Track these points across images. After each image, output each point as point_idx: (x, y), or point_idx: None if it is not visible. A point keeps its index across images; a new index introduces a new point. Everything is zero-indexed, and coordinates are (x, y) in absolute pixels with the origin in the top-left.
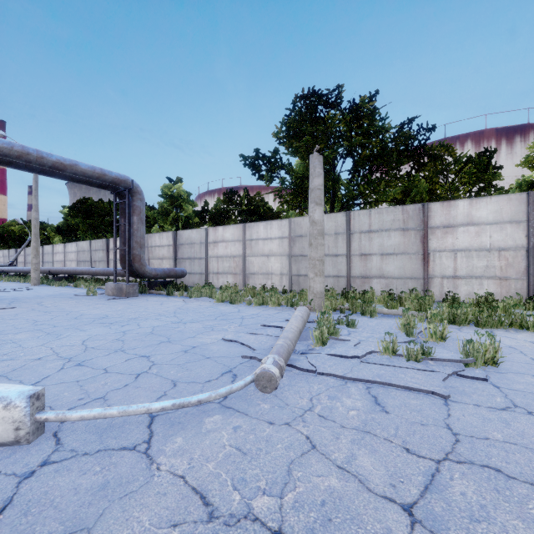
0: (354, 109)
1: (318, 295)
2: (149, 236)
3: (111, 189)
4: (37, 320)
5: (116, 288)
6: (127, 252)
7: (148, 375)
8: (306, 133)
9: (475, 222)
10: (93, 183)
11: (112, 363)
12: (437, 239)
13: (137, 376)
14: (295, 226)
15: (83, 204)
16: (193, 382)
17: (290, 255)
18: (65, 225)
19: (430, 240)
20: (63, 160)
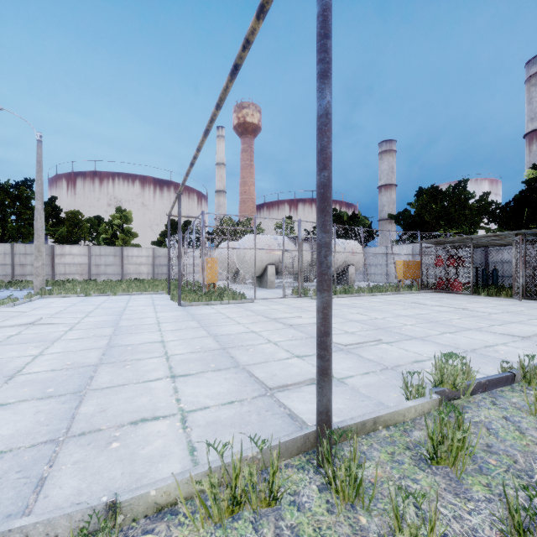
0: (16, 196)
1: None
2: None
3: None
4: None
5: None
6: None
7: None
8: None
9: (72, 254)
10: None
11: None
12: (58, 259)
13: None
14: None
15: None
16: None
17: None
18: None
19: (55, 260)
20: None
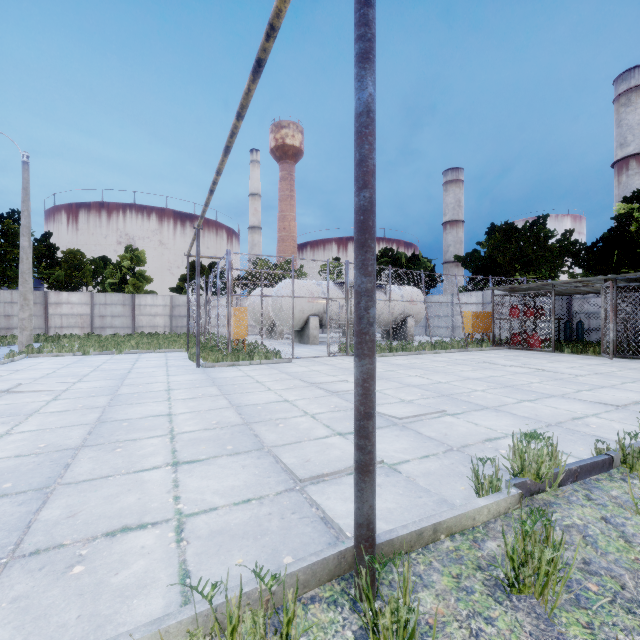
0: None
1: None
2: None
3: None
4: None
5: None
6: None
7: None
8: None
9: (71, 303)
10: None
11: None
12: (53, 309)
13: None
14: None
15: None
16: None
17: None
18: None
19: (49, 310)
20: None
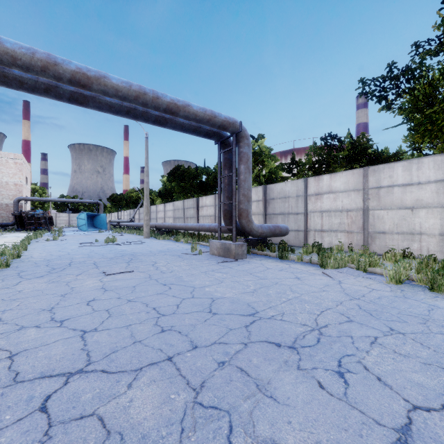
0: None
1: None
2: (237, 192)
3: (216, 138)
4: (160, 312)
5: (222, 247)
6: (234, 206)
7: None
8: None
9: None
10: (200, 132)
11: None
12: None
13: None
14: None
15: (177, 170)
16: None
17: None
18: (164, 190)
19: None
20: (177, 100)
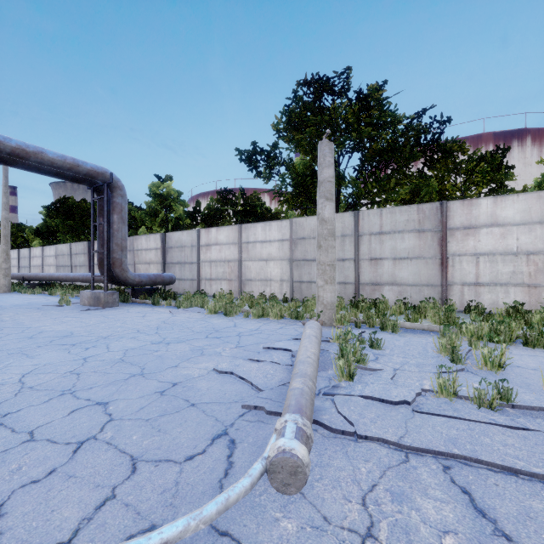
0: (363, 97)
1: (328, 306)
2: (135, 238)
3: (87, 184)
4: None
5: (93, 297)
6: (105, 255)
7: (96, 446)
8: (309, 125)
9: (500, 222)
10: (65, 176)
11: (47, 419)
12: (457, 241)
13: (76, 449)
14: (297, 227)
15: (62, 203)
16: (164, 461)
17: (291, 260)
18: (44, 227)
19: (448, 243)
20: (26, 146)
